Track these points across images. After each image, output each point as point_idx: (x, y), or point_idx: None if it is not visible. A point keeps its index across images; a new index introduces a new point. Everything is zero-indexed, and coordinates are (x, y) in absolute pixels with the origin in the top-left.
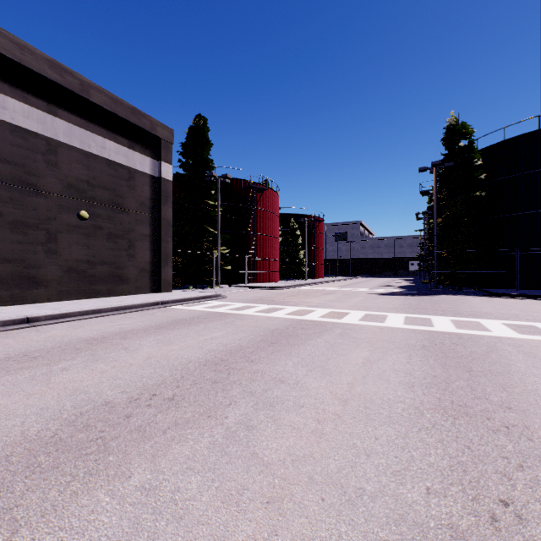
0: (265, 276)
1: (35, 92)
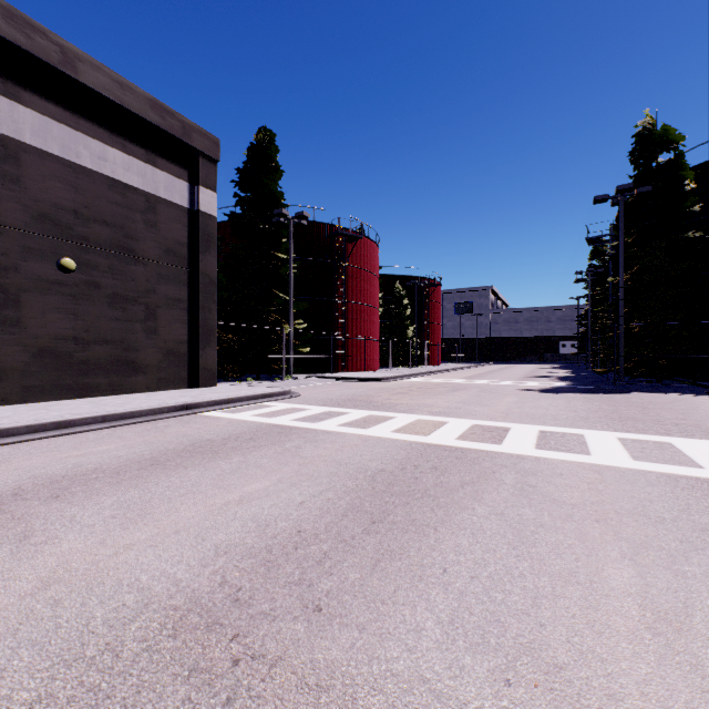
0: (359, 363)
1: None
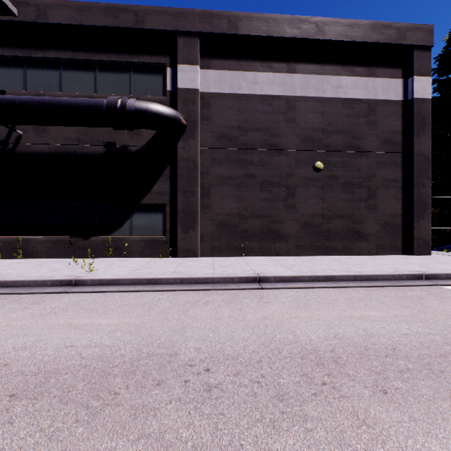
0: None
1: (277, 58)
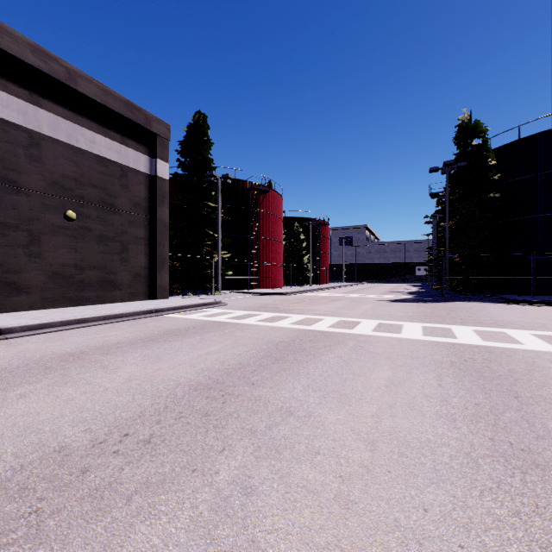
0: (268, 282)
1: (15, 79)
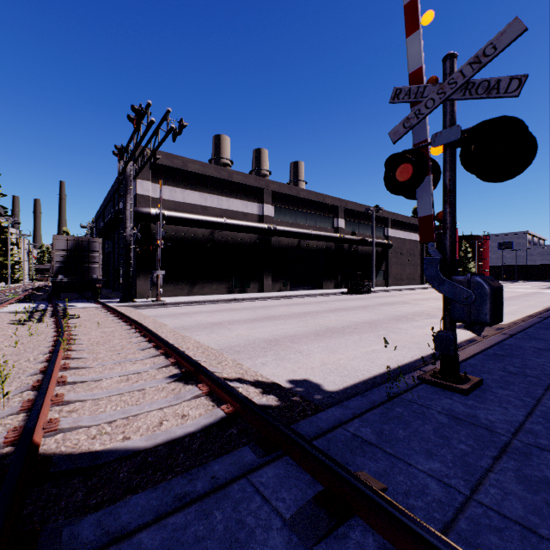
0: None
1: (402, 227)
